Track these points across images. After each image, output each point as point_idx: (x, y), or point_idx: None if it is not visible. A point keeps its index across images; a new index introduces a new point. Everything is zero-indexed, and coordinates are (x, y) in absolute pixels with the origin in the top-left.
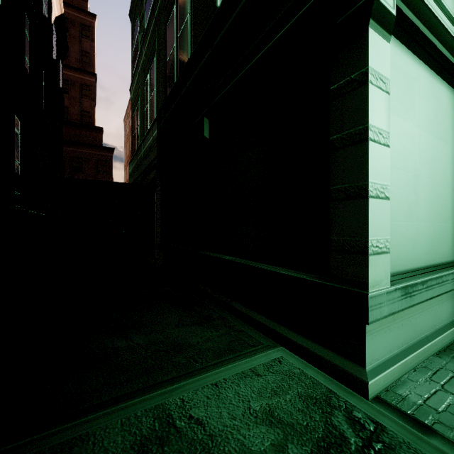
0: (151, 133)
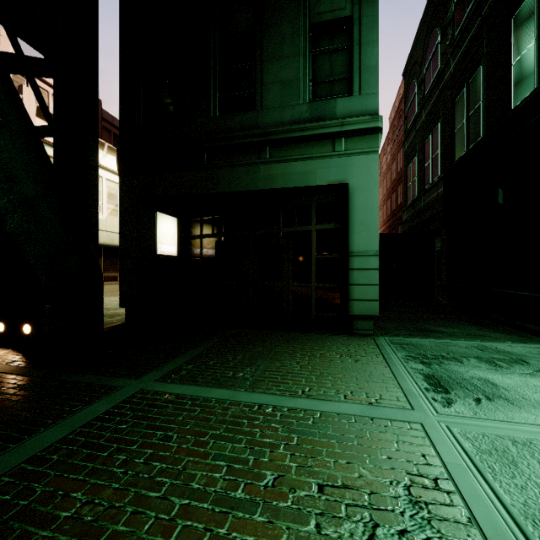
0: (435, 189)
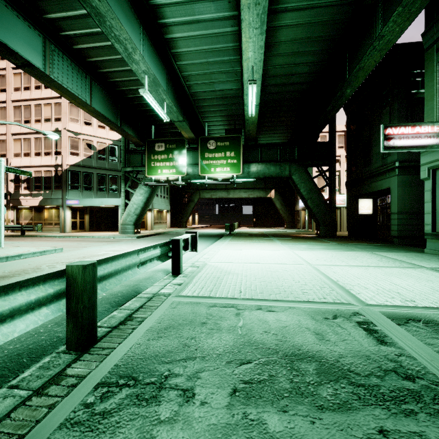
0: None
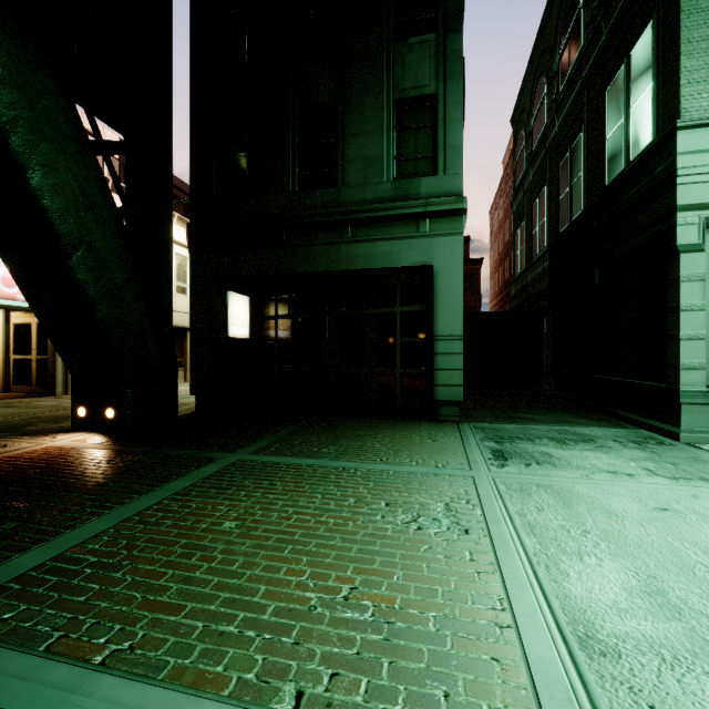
0: (541, 262)
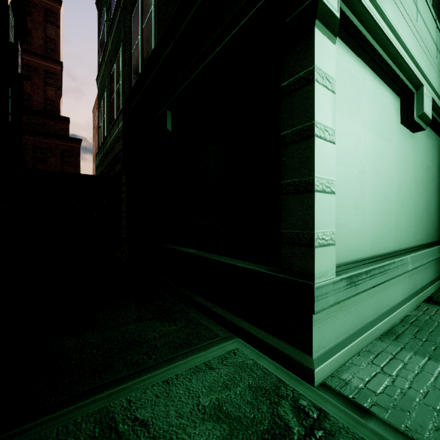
0: (117, 124)
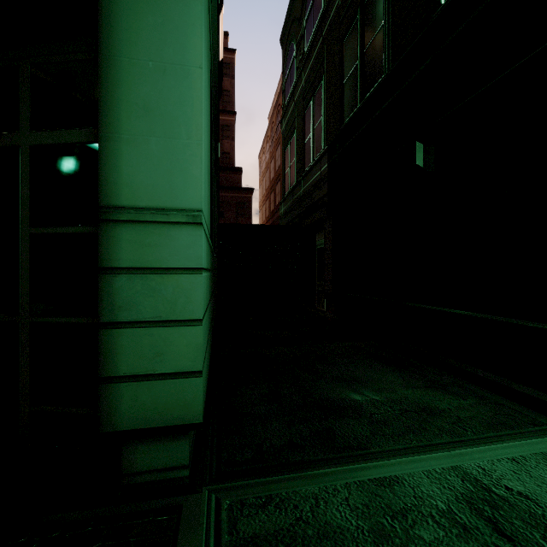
0: (317, 167)
